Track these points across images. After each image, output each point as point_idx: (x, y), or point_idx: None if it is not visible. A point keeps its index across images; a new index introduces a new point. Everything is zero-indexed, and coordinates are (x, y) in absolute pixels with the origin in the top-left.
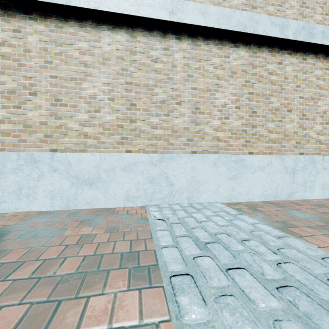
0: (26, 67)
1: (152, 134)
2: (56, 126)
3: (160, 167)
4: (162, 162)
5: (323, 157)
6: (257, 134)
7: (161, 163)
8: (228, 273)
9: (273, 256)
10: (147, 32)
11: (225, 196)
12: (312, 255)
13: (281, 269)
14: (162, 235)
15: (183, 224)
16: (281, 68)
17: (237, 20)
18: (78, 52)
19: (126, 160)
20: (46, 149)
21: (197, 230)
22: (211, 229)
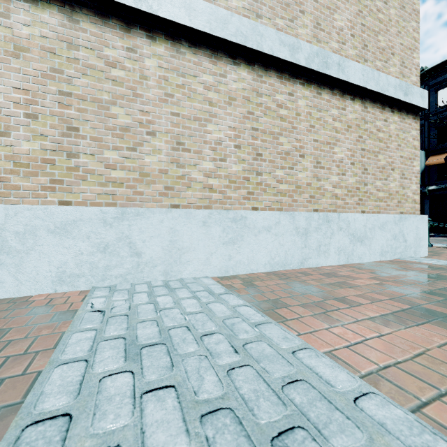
0: None
1: (107, 178)
2: None
3: (118, 228)
4: (122, 221)
5: (338, 214)
6: (263, 184)
7: (121, 222)
8: (142, 399)
9: (230, 358)
10: (98, 18)
11: (220, 268)
12: (283, 349)
13: (229, 379)
14: (78, 339)
15: (129, 317)
16: (293, 101)
17: (236, 27)
18: None
19: (57, 216)
20: None
21: (145, 324)
22: (169, 320)
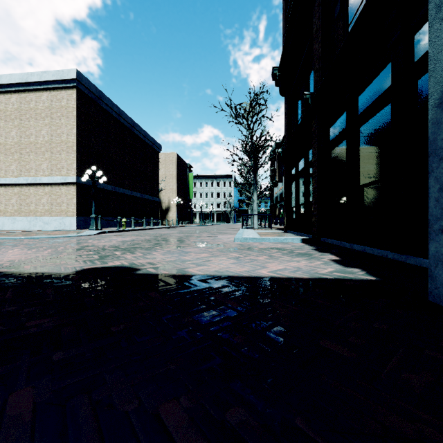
0: None
1: None
2: None
3: None
4: None
5: (40, 217)
6: (22, 211)
7: None
8: None
9: None
10: None
11: (11, 228)
12: None
13: None
14: None
15: None
16: (30, 191)
17: (14, 180)
18: None
19: None
20: None
21: None
22: None
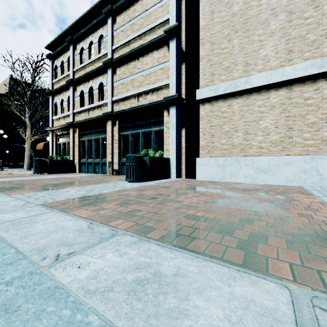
0: (233, 120)
1: (304, 144)
2: (246, 144)
3: (311, 164)
4: (312, 161)
5: None
6: None
7: (312, 161)
8: None
9: None
10: (301, 84)
11: None
12: None
13: None
14: (313, 191)
15: None
16: None
17: None
18: (257, 107)
19: (286, 159)
20: (241, 155)
21: None
22: None
